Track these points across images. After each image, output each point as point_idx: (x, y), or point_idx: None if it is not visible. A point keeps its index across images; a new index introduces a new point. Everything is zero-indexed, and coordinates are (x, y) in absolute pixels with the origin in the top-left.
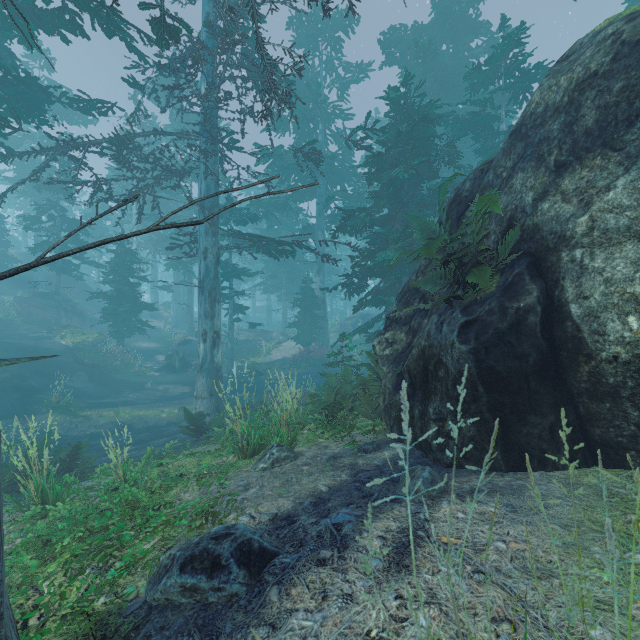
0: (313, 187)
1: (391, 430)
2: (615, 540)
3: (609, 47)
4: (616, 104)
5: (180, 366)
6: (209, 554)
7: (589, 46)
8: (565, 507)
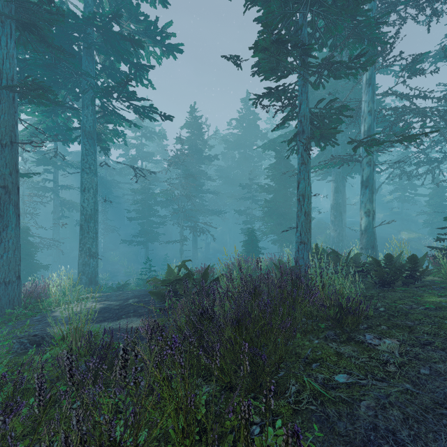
0: None
1: None
2: None
3: None
4: None
5: None
6: None
7: None
8: None
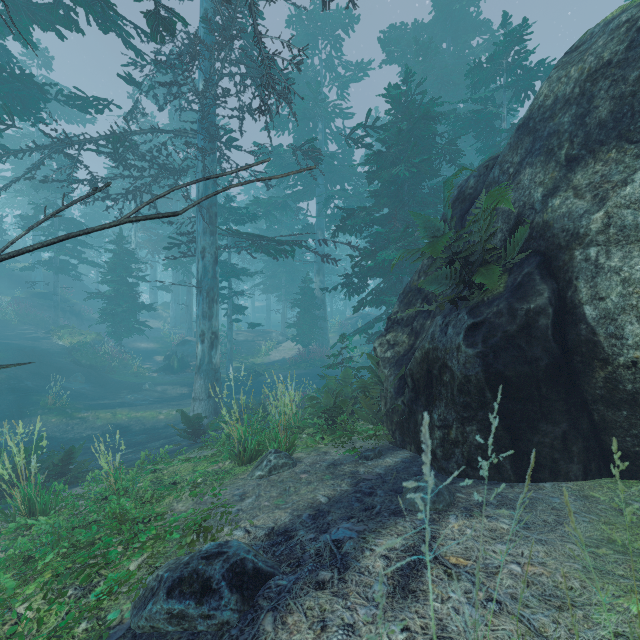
0: (313, 186)
1: (393, 435)
2: (639, 563)
3: (623, 35)
4: (632, 94)
5: (179, 367)
6: (199, 576)
7: (601, 35)
8: (582, 524)
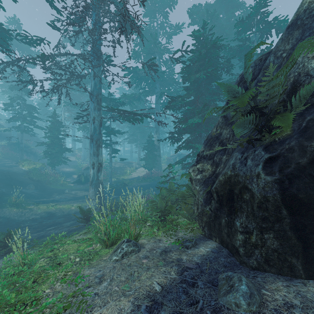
0: (153, 88)
1: (203, 229)
2: None
3: None
4: None
5: (84, 181)
6: None
7: None
8: None
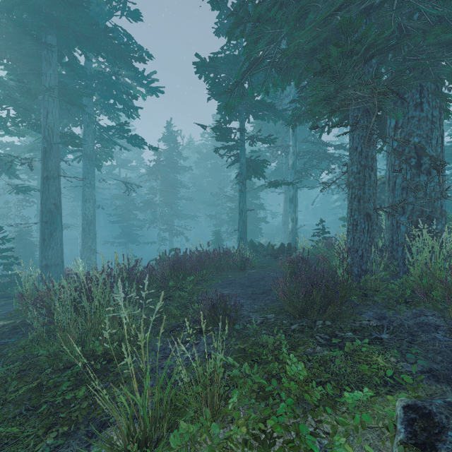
0: None
1: None
2: None
3: None
4: None
5: None
6: None
7: None
8: None
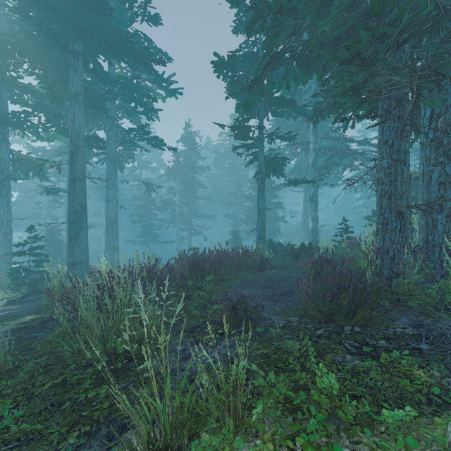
0: None
1: None
2: None
3: None
4: None
5: None
6: None
7: None
8: None
